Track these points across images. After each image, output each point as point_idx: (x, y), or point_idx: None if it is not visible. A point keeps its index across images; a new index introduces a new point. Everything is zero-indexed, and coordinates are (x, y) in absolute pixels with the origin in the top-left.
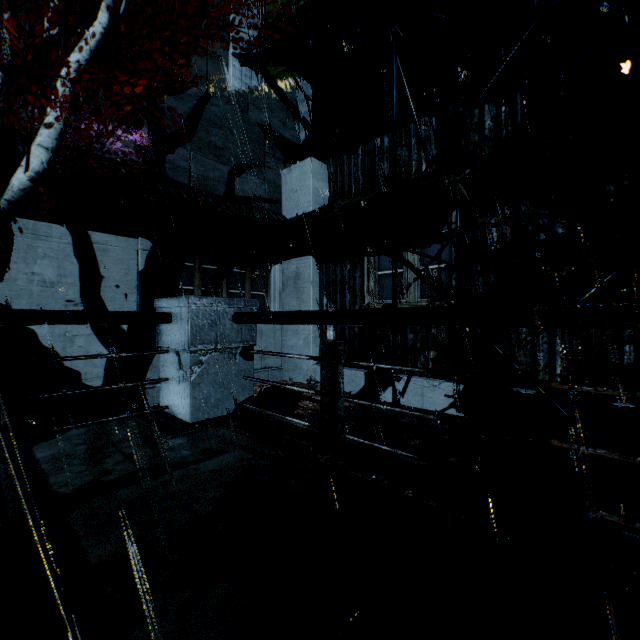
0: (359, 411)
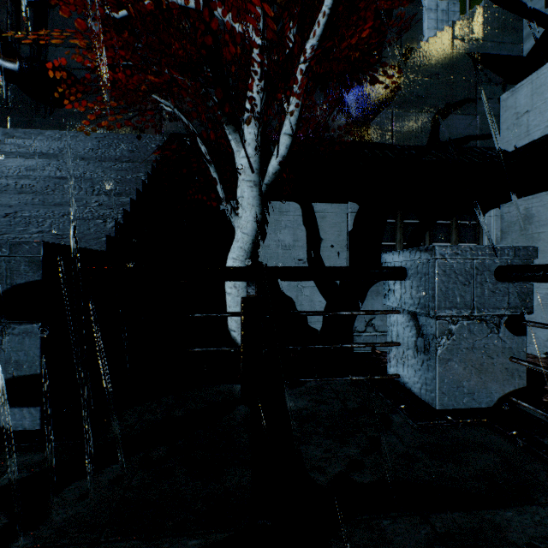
0: None
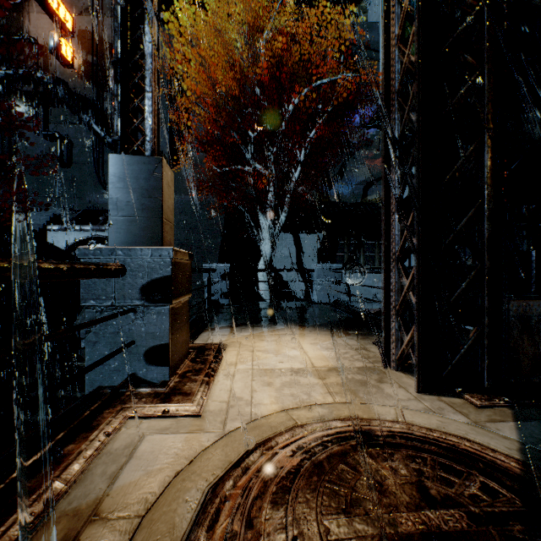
0: None
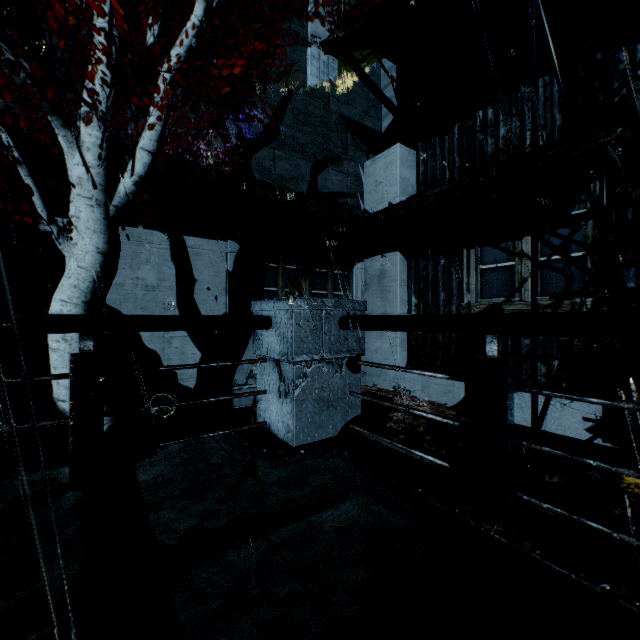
0: (463, 429)
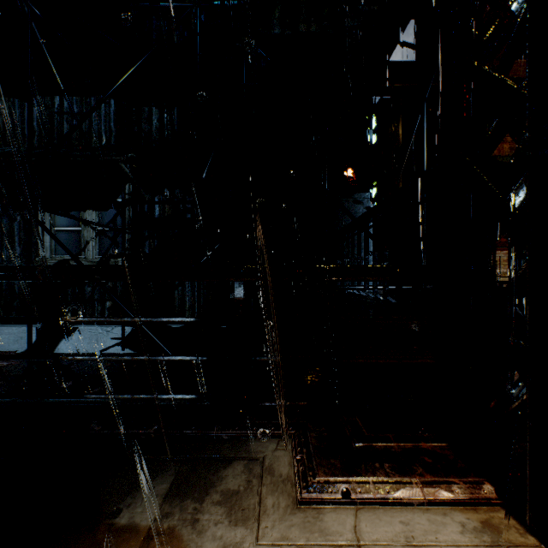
0: (19, 368)
